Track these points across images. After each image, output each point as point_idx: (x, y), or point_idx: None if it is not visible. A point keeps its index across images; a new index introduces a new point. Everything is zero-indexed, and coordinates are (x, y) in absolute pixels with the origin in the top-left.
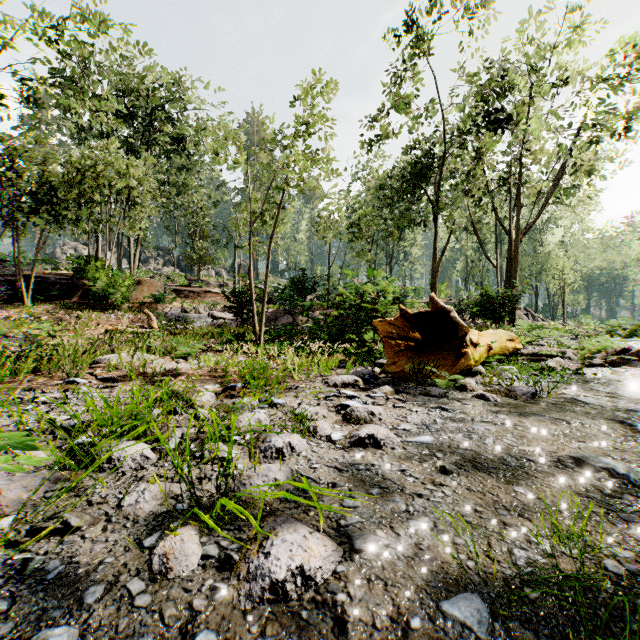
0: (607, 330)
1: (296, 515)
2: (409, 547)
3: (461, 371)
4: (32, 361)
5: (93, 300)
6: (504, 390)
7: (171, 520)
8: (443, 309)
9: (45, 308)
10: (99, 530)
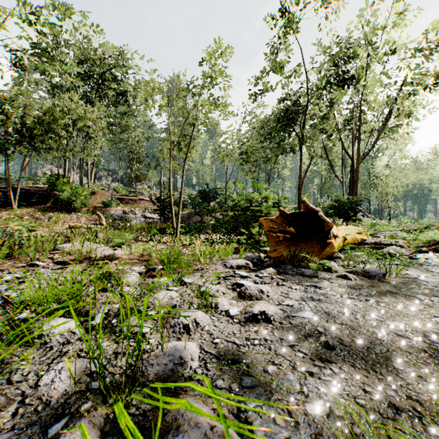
0: (423, 226)
1: (198, 396)
2: (310, 438)
3: (327, 257)
4: (7, 248)
5: (61, 205)
6: (361, 271)
7: (81, 402)
8: (312, 210)
9: (27, 211)
10: (10, 414)
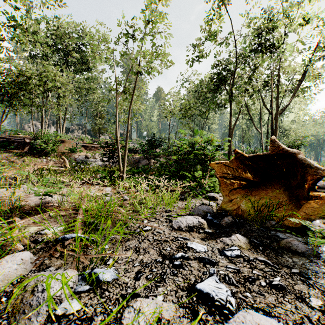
0: None
1: None
2: None
3: (318, 218)
4: None
5: (35, 151)
6: None
7: None
8: (285, 151)
9: (5, 155)
10: None
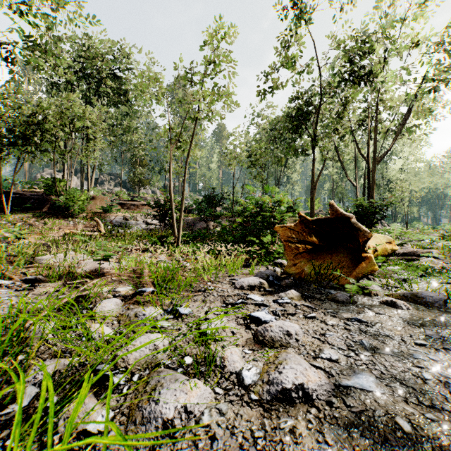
0: (449, 233)
1: None
2: None
3: (364, 275)
4: None
5: (57, 211)
6: (410, 295)
7: None
8: (342, 215)
9: (20, 216)
10: None
